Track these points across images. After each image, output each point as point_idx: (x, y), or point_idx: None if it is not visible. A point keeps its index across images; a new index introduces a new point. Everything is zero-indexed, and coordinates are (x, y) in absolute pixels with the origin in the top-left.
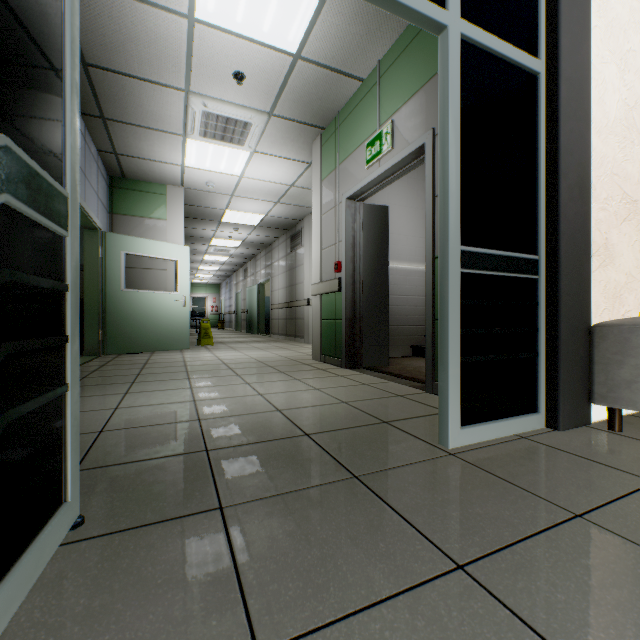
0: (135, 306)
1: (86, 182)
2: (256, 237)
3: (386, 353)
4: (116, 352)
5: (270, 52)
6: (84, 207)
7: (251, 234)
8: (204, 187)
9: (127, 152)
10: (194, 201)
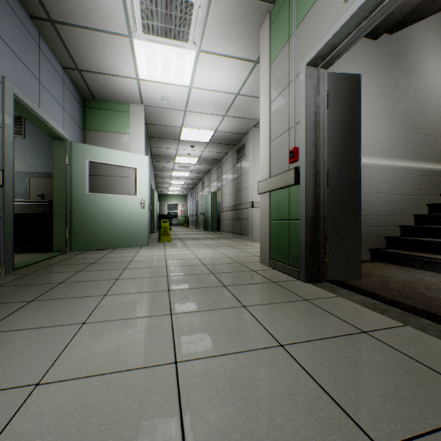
0: (98, 208)
1: (42, 89)
2: (209, 153)
3: (357, 262)
4: (81, 249)
5: None
6: (35, 110)
7: (205, 151)
8: (160, 103)
9: (87, 67)
10: (155, 120)
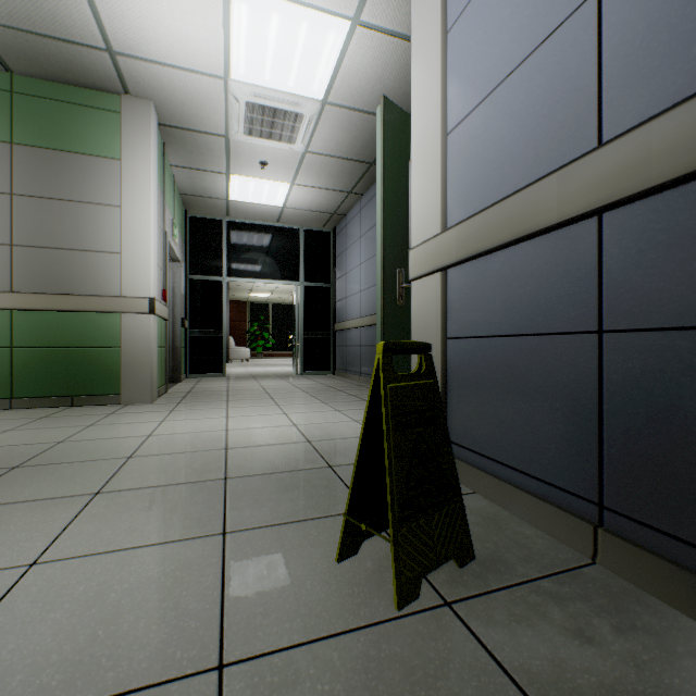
0: None
1: None
2: None
3: None
4: None
5: (246, 175)
6: None
7: None
8: None
9: None
10: None
